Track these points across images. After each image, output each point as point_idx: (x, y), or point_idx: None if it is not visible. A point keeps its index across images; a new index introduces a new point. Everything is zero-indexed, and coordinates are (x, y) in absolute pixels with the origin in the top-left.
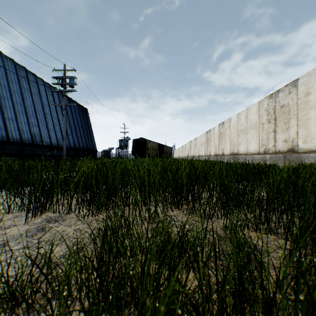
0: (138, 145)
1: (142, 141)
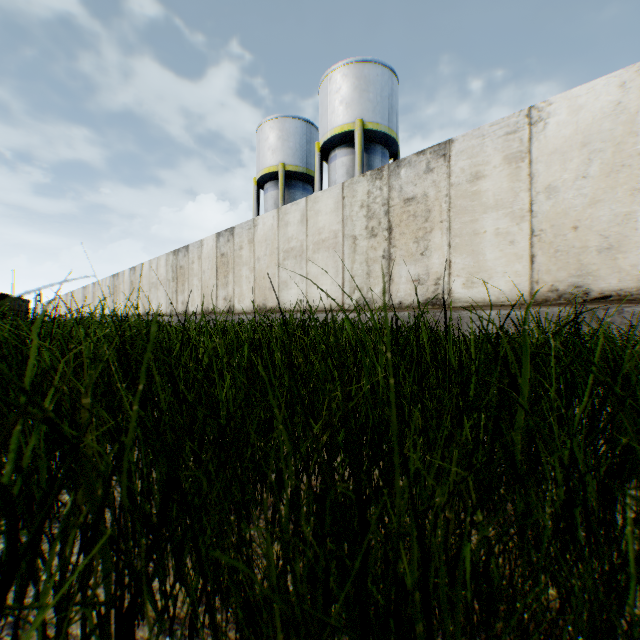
0: None
1: None
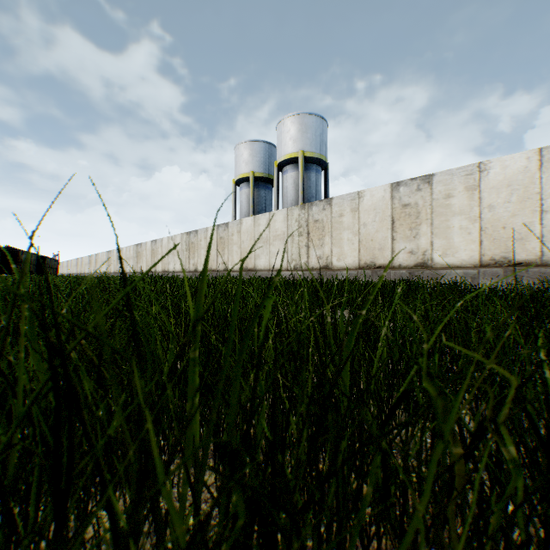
0: (3, 257)
1: (13, 252)
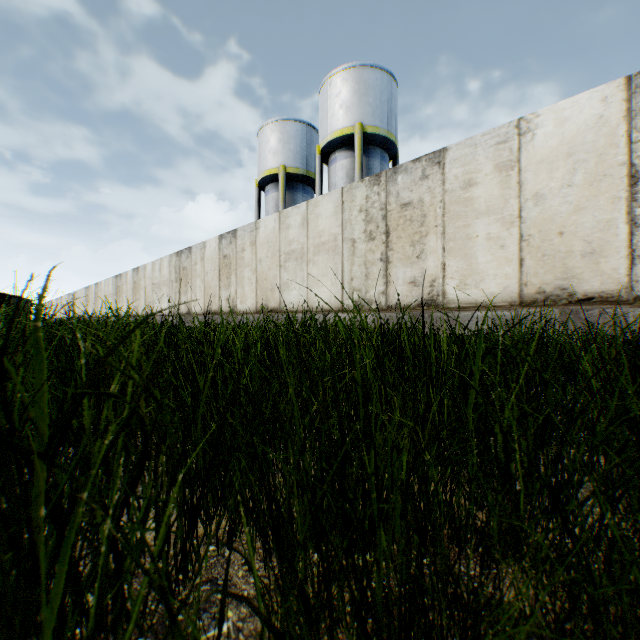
0: None
1: None
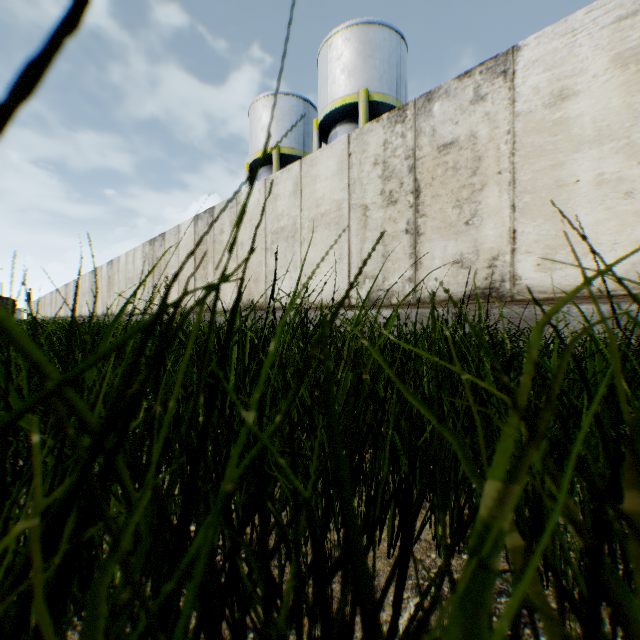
0: None
1: None
